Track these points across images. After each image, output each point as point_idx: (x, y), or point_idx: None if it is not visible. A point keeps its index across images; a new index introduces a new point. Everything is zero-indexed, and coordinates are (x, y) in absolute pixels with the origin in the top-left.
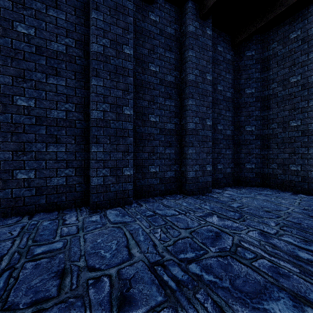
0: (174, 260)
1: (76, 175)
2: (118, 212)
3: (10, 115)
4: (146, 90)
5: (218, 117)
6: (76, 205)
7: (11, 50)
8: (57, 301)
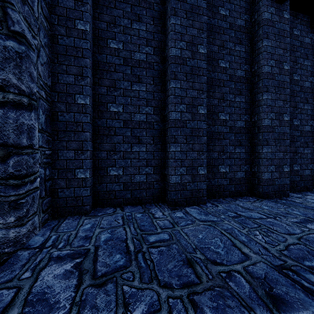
0: (302, 267)
1: (154, 173)
2: (197, 210)
3: (105, 120)
4: (216, 88)
5: (294, 111)
6: (154, 201)
7: (106, 64)
8: (205, 288)
